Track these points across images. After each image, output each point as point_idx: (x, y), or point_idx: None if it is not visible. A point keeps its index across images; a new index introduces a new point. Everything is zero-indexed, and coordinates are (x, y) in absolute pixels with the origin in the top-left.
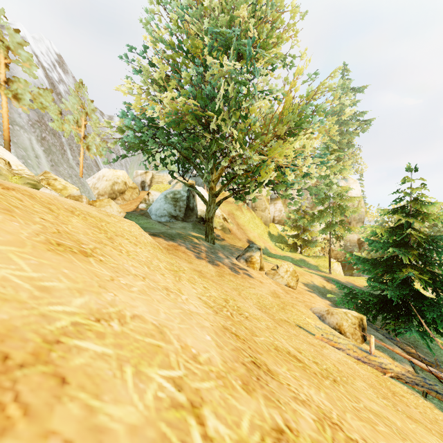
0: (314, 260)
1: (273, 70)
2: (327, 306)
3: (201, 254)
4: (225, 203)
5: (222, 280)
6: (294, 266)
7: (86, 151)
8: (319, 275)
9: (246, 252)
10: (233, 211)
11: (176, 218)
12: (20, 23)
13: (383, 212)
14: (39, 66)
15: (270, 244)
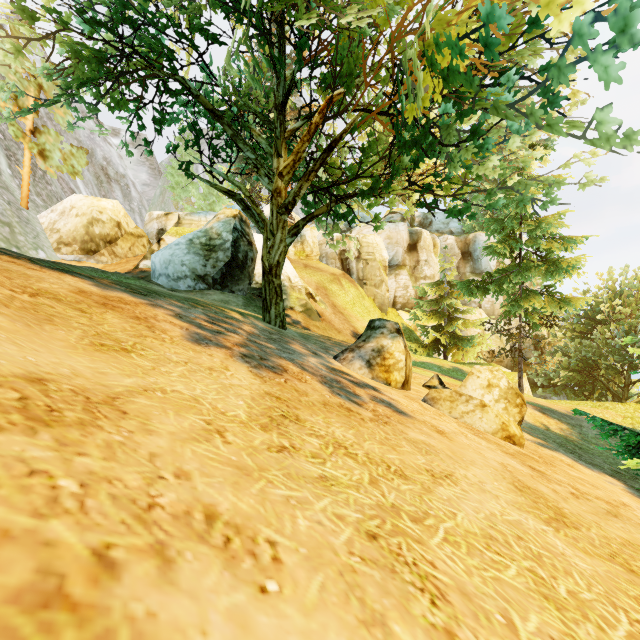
0: None
1: None
2: None
3: (228, 335)
4: (310, 271)
5: (282, 454)
6: (453, 380)
7: (37, 159)
8: None
9: (364, 340)
10: (325, 284)
11: (210, 284)
12: None
13: None
14: None
15: None
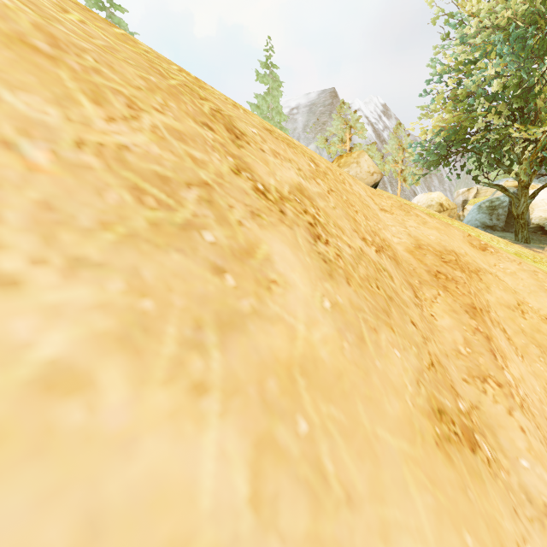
0: None
1: None
2: None
3: None
4: None
5: None
6: None
7: (402, 183)
8: None
9: None
10: None
11: (493, 228)
12: (356, 99)
13: None
14: (369, 125)
15: None
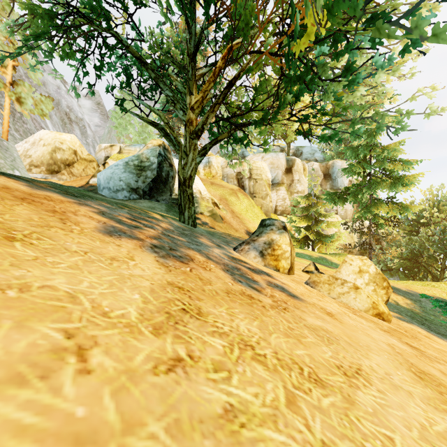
0: (335, 258)
1: None
2: None
3: (144, 229)
4: (215, 187)
5: (173, 376)
6: (321, 265)
7: (15, 104)
8: None
9: (258, 235)
10: (226, 196)
11: (141, 194)
12: None
13: None
14: None
15: None
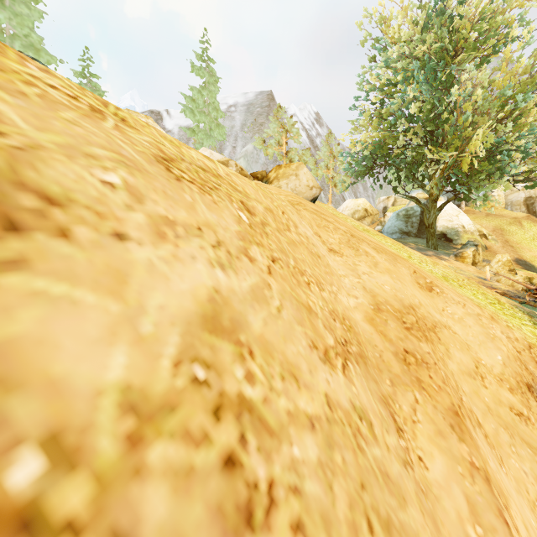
0: None
1: (497, 52)
2: None
3: None
4: (491, 218)
5: None
6: None
7: (333, 188)
8: None
9: (459, 249)
10: (503, 226)
11: (408, 234)
12: (292, 104)
13: None
14: (303, 130)
15: None
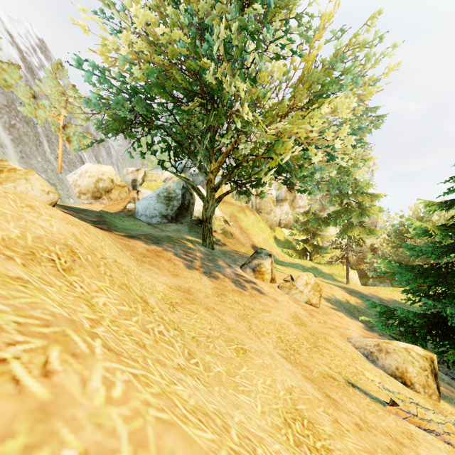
0: (327, 268)
1: (287, 30)
2: (363, 332)
3: (195, 262)
4: (226, 205)
5: (222, 302)
6: None
7: (66, 143)
8: (338, 286)
9: (253, 259)
10: (235, 213)
11: (169, 219)
12: None
13: (429, 207)
14: (14, 46)
15: (277, 250)
